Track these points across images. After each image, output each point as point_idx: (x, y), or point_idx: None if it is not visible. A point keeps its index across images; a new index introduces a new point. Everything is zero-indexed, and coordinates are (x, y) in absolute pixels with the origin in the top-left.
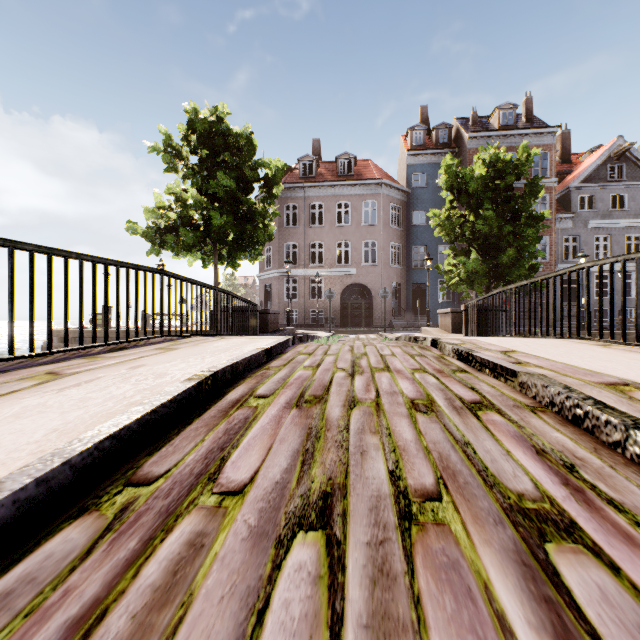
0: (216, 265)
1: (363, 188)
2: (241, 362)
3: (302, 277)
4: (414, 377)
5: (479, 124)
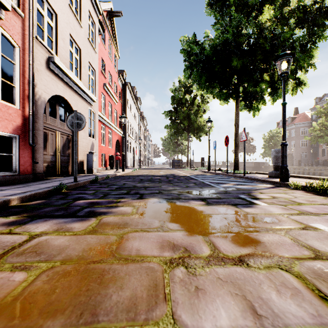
0: None
1: (291, 126)
2: None
3: None
4: None
5: None
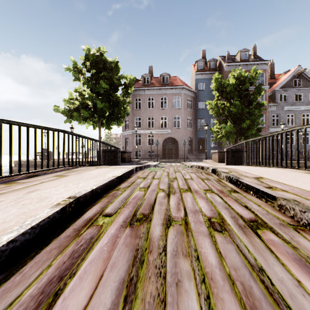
0: (100, 128)
1: (173, 90)
2: (100, 187)
3: (143, 134)
4: (207, 197)
5: (230, 59)
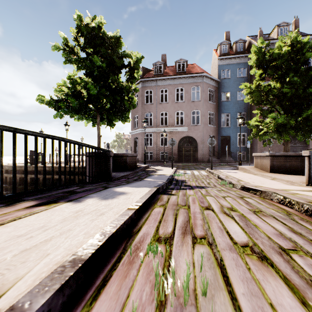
0: (98, 124)
1: (191, 79)
2: None
3: (155, 133)
4: None
5: (263, 38)
